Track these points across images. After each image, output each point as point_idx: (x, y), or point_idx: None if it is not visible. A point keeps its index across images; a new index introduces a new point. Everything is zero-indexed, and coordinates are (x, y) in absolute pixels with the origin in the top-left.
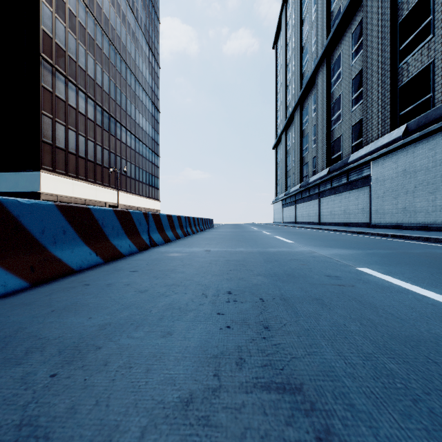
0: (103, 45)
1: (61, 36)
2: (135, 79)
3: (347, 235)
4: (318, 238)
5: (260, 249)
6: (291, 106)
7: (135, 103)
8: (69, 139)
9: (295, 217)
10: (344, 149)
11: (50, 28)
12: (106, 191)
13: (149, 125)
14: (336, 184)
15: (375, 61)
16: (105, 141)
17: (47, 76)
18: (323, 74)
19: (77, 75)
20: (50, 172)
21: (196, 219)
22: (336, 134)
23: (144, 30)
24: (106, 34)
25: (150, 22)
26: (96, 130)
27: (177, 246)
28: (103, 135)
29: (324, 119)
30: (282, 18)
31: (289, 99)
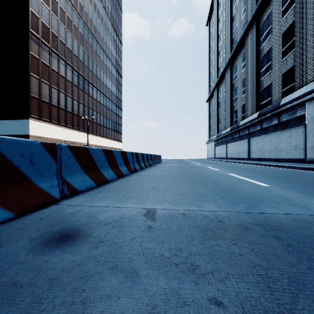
0: (79, 25)
1: (45, 17)
2: (103, 52)
3: (308, 173)
4: (286, 177)
5: (249, 210)
6: (222, 66)
7: (103, 70)
8: (52, 95)
9: (226, 153)
10: (273, 95)
11: (37, 10)
12: (81, 135)
13: (114, 86)
14: (266, 125)
15: (310, 9)
16: (80, 97)
17: (35, 46)
18: (252, 34)
19: (59, 47)
20: (37, 119)
21: (145, 155)
22: (265, 83)
23: (110, 16)
24: (81, 18)
25: (114, 11)
26: (73, 89)
27: (105, 196)
28: (79, 92)
29: (253, 72)
30: (214, 0)
31: (220, 62)
